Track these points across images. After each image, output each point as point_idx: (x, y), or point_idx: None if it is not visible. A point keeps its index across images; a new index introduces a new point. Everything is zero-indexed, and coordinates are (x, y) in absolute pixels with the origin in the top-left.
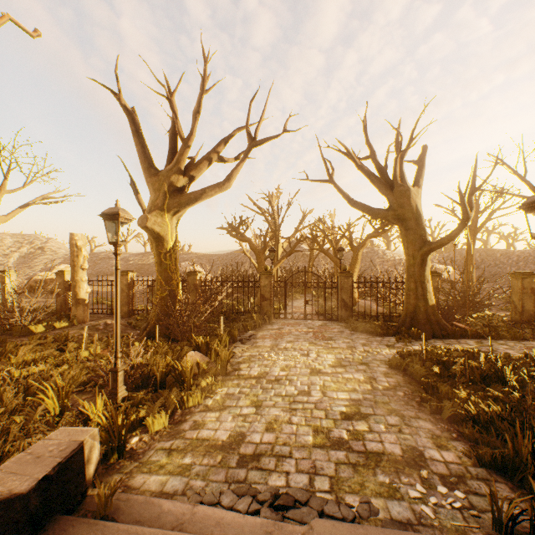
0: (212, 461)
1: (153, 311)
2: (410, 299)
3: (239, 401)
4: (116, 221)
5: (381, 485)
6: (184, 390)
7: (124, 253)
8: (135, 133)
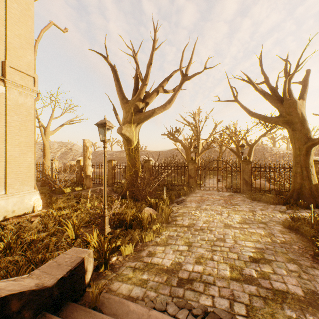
0: (160, 280)
1: (125, 182)
2: (297, 179)
3: (177, 241)
4: (104, 128)
5: (289, 318)
6: (142, 231)
7: (111, 151)
8: (115, 79)
